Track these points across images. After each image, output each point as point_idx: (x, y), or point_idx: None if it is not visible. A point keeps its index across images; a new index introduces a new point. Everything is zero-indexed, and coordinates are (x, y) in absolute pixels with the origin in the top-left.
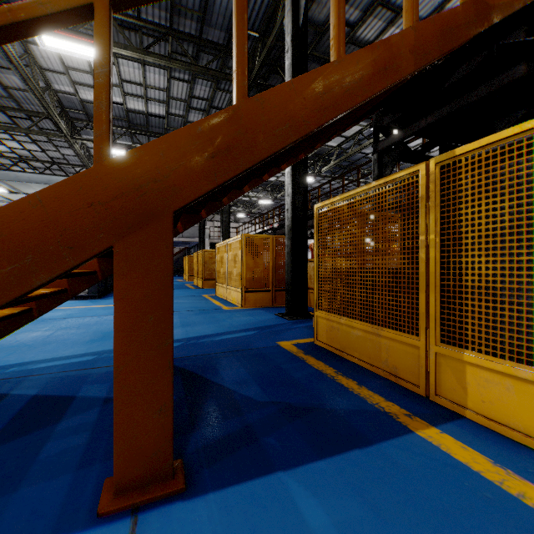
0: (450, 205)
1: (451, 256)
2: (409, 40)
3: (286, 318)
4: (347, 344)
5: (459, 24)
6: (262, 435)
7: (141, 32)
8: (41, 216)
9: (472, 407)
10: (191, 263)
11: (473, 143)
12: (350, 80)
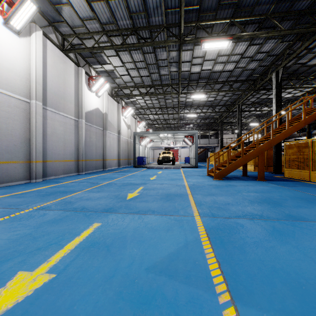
0: (312, 147)
1: (313, 156)
2: (302, 122)
3: (273, 173)
4: (293, 175)
5: (315, 115)
6: (274, 180)
7: (215, 84)
8: (252, 153)
9: (315, 180)
10: (215, 156)
11: (315, 138)
12: (290, 131)
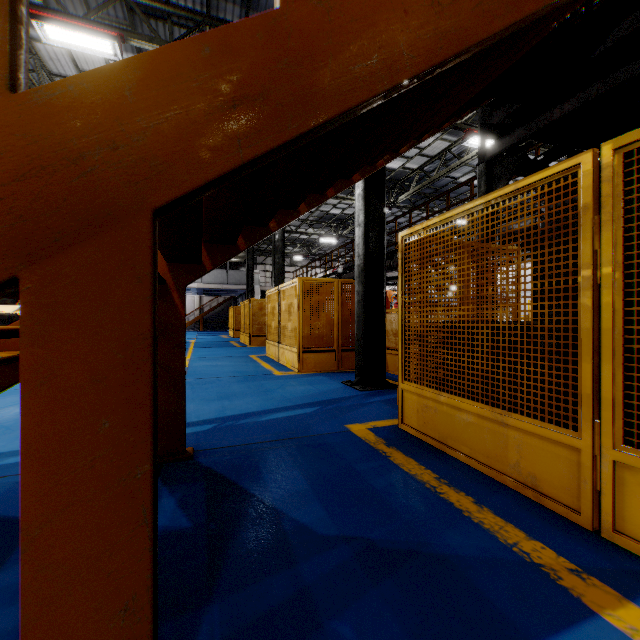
0: None
1: None
2: None
3: (357, 388)
4: (450, 432)
5: None
6: (328, 614)
7: (171, 21)
8: None
9: None
10: (237, 315)
11: None
12: None
